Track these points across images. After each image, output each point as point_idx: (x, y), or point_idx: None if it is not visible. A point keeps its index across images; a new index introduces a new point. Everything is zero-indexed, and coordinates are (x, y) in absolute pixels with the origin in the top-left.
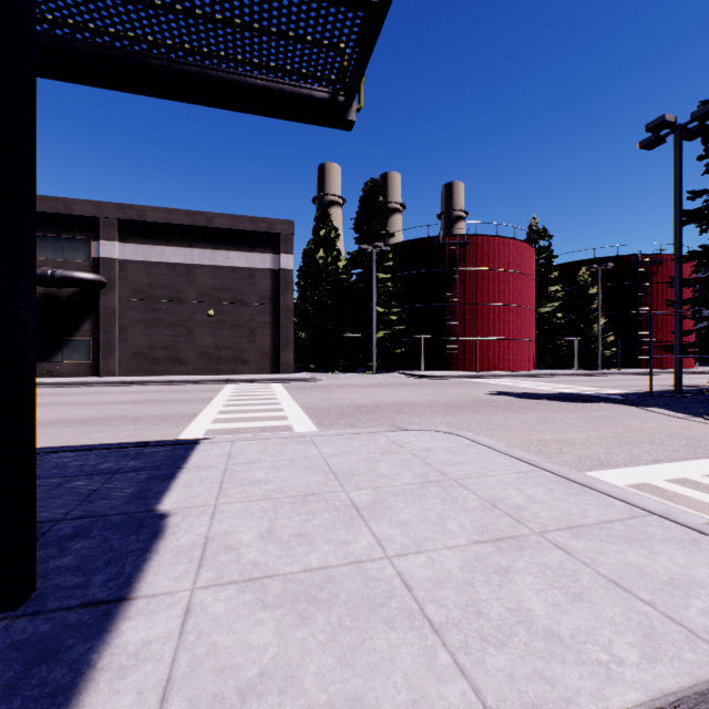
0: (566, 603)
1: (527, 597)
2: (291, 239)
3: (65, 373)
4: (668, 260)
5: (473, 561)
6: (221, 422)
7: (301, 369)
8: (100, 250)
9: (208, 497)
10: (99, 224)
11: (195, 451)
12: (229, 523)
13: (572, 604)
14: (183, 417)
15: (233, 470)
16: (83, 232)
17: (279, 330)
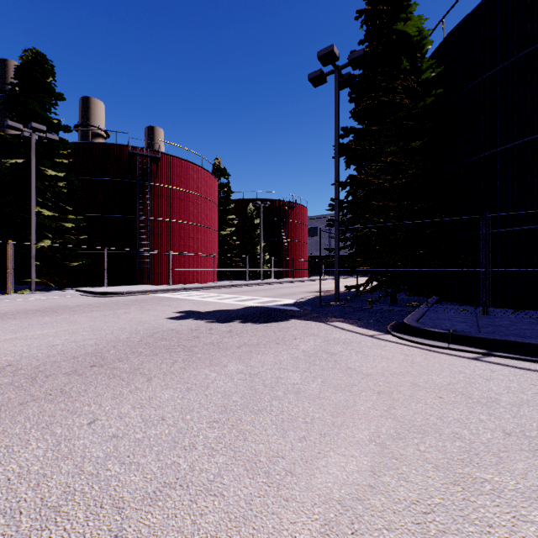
0: None
1: None
2: None
3: None
4: (297, 207)
5: None
6: None
7: None
8: None
9: None
10: None
11: None
12: None
13: None
14: None
15: None
16: None
17: None
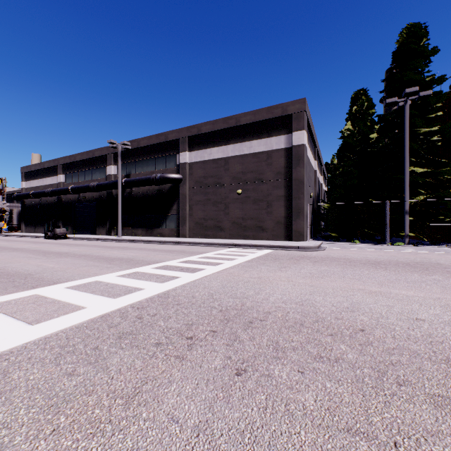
0: None
1: None
2: (302, 116)
3: (166, 235)
4: None
5: None
6: None
7: (325, 237)
8: (179, 159)
9: None
10: (179, 143)
11: None
12: None
13: None
14: (38, 284)
15: None
16: (173, 150)
17: (291, 201)
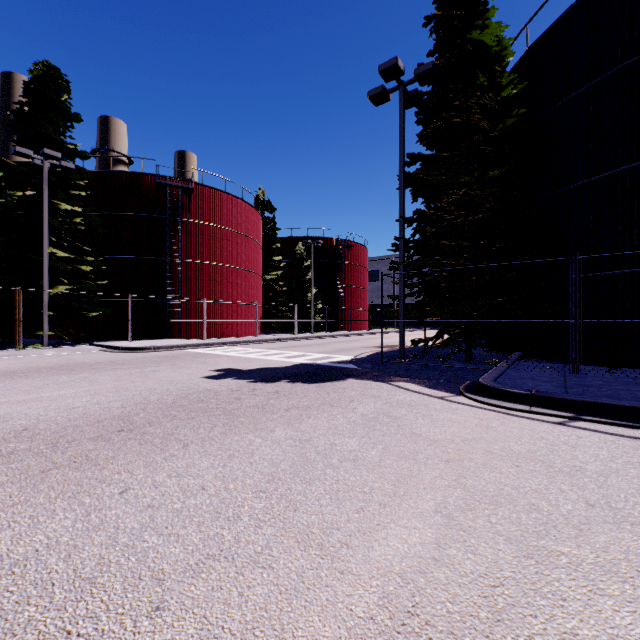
0: None
1: None
2: None
3: None
4: (355, 247)
5: None
6: None
7: None
8: None
9: None
10: None
11: None
12: None
13: None
14: None
15: None
16: None
17: None
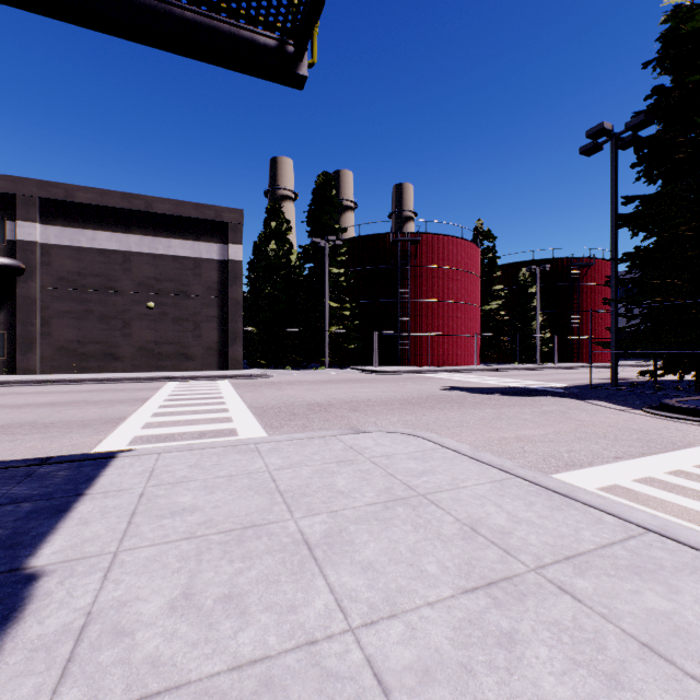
0: (603, 695)
1: (550, 690)
2: (240, 229)
3: None
4: (596, 264)
5: (466, 625)
6: (153, 427)
7: (252, 365)
8: (17, 232)
9: (108, 541)
10: (15, 202)
11: (108, 468)
12: (129, 584)
13: (611, 696)
14: (108, 421)
15: (152, 494)
16: None
17: (227, 324)
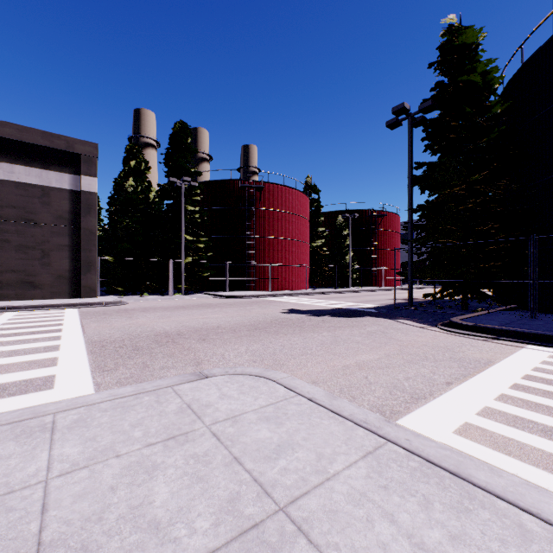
0: None
1: None
2: (95, 162)
3: None
4: (387, 215)
5: None
6: None
7: (109, 292)
8: None
9: None
10: None
11: None
12: None
13: None
14: None
15: None
16: None
17: (80, 253)
